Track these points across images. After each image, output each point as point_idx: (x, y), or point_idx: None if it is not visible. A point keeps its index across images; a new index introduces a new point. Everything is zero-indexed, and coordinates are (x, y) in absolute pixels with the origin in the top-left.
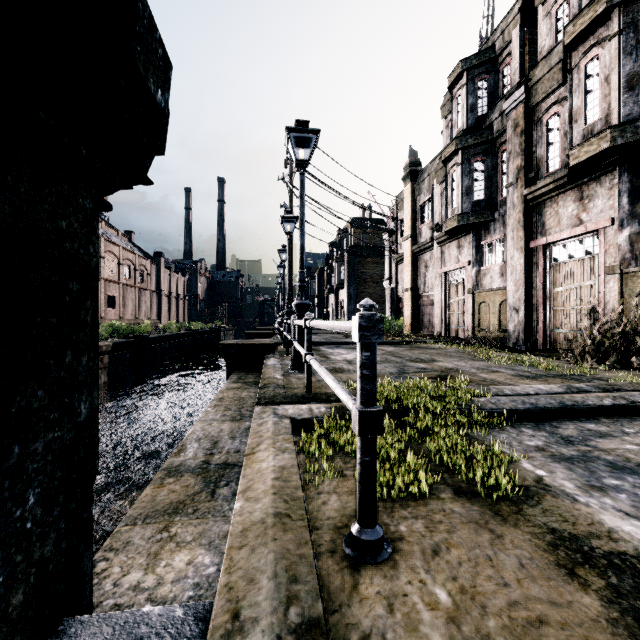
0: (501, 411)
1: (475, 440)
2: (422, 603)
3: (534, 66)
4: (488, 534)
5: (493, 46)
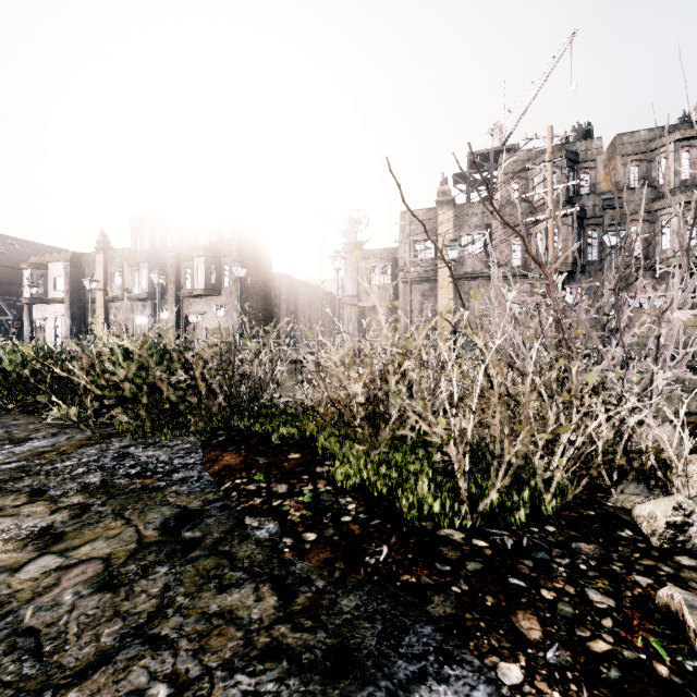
0: None
1: None
2: None
3: (620, 190)
4: None
5: (579, 154)
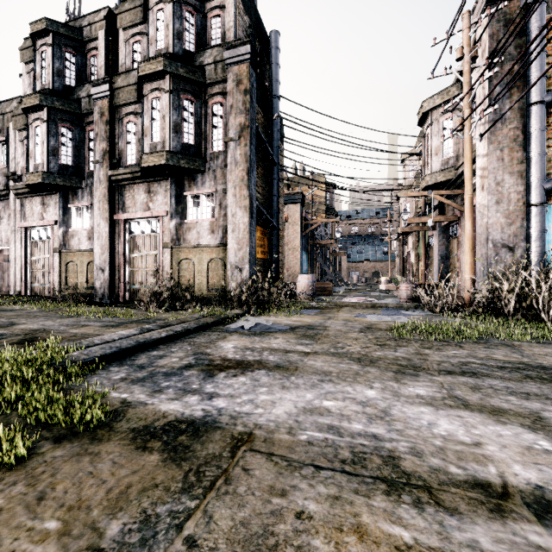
0: (93, 359)
1: (71, 390)
2: (33, 544)
3: (117, 74)
4: (89, 457)
5: (81, 30)
